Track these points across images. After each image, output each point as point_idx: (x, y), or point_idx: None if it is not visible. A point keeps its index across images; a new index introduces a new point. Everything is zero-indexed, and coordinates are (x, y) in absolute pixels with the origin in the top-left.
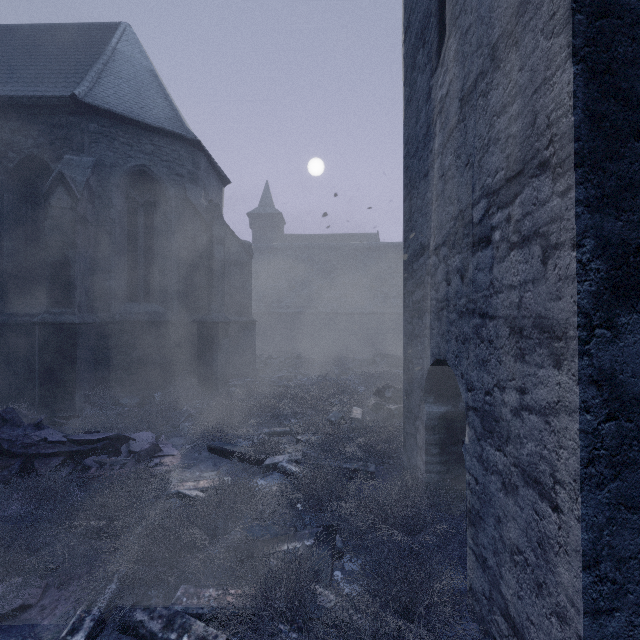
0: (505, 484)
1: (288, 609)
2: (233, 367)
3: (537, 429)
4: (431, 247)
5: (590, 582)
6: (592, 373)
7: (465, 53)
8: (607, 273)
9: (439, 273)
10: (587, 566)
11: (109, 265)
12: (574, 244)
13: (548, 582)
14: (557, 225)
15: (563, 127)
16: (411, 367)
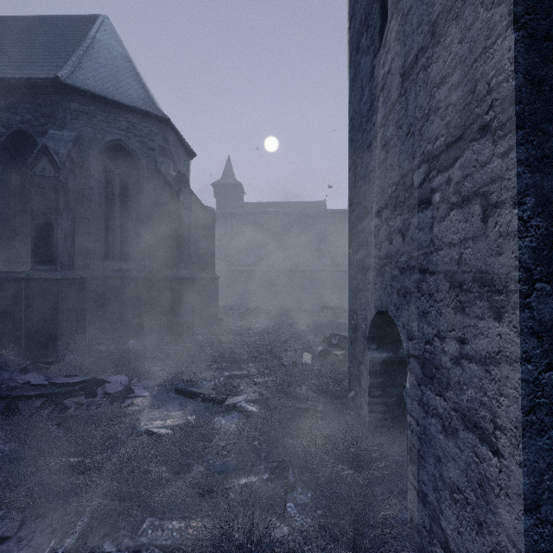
0: (445, 427)
1: (245, 541)
2: (199, 317)
3: (477, 377)
4: (374, 210)
5: (531, 525)
6: (533, 325)
7: (406, 32)
8: (547, 230)
9: (381, 233)
10: (528, 509)
11: (88, 228)
12: (515, 202)
13: (488, 521)
14: (498, 185)
15: (504, 91)
16: (355, 318)
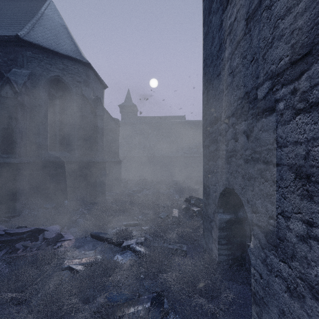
0: (290, 289)
1: None
2: (109, 185)
3: None
4: (222, 118)
5: None
6: None
7: None
8: None
9: (228, 134)
10: None
11: (38, 130)
12: None
13: None
14: None
15: None
16: (208, 190)
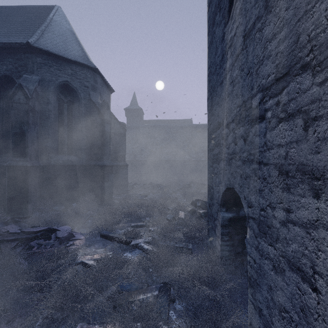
0: (275, 267)
1: None
2: (116, 189)
3: (300, 236)
4: (224, 123)
5: None
6: None
7: (247, 8)
8: None
9: (229, 138)
10: None
11: (48, 134)
12: None
13: None
14: (316, 104)
15: (321, 39)
16: (212, 191)
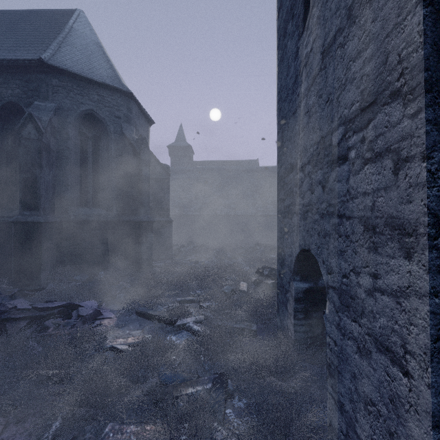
0: (360, 348)
1: None
2: (156, 253)
3: (389, 307)
4: (298, 166)
5: (439, 439)
6: (439, 264)
7: (326, 17)
8: None
9: (305, 185)
10: (436, 425)
11: (66, 181)
12: (424, 156)
13: (399, 433)
14: (408, 142)
15: (413, 61)
16: (283, 254)
